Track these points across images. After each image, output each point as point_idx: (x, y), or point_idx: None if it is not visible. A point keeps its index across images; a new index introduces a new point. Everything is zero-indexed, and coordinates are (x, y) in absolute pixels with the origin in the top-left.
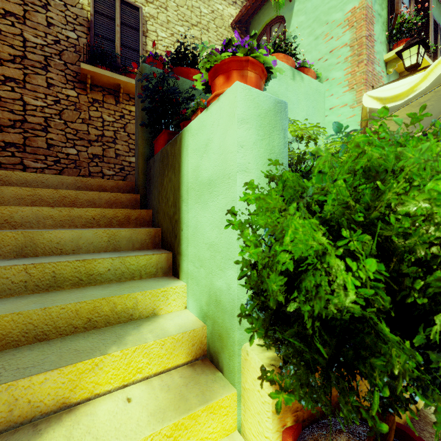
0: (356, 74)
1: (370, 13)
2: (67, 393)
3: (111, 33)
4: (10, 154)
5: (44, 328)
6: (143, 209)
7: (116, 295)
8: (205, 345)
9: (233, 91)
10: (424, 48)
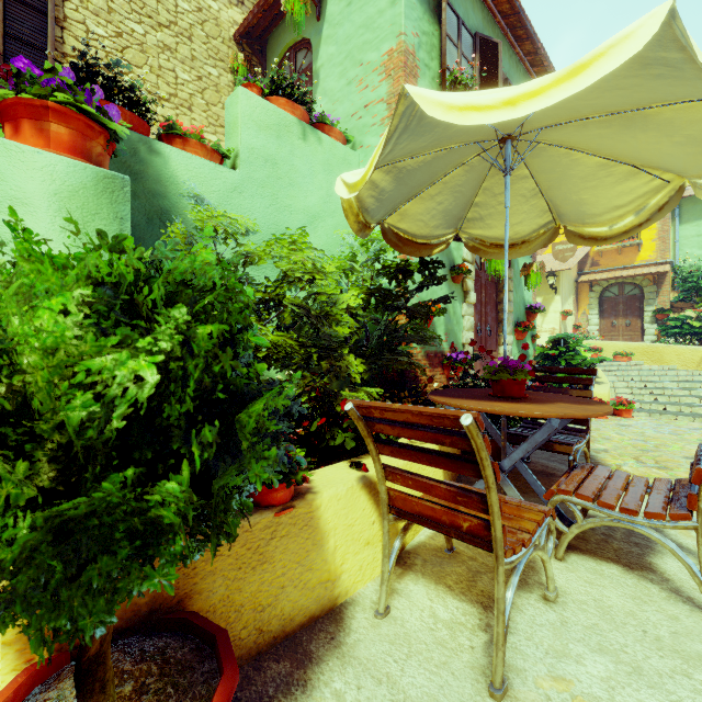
0: None
1: (411, 61)
2: None
3: None
4: None
5: None
6: None
7: None
8: None
9: None
10: None
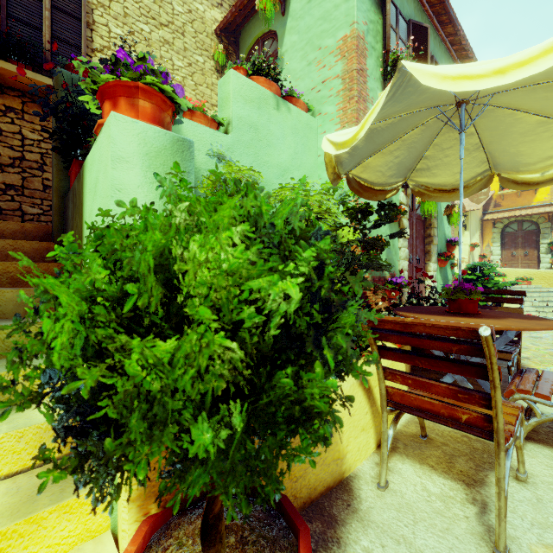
0: (348, 111)
1: (362, 44)
2: None
3: (36, 18)
4: None
5: None
6: (52, 263)
7: None
8: None
9: (108, 122)
10: None
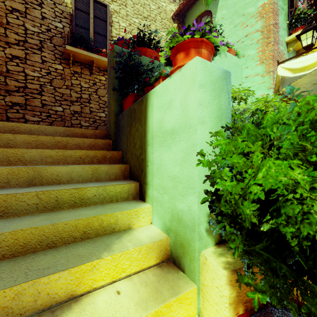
0: (266, 52)
1: (276, 7)
2: (74, 287)
3: (86, 23)
4: (16, 111)
5: (53, 238)
6: (115, 151)
7: (103, 214)
8: (169, 251)
9: (193, 63)
10: (316, 32)
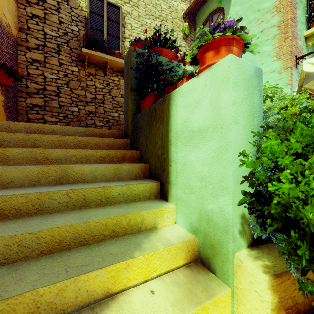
0: (283, 47)
1: (294, 1)
2: (110, 285)
3: (101, 26)
4: (36, 112)
5: (85, 236)
6: (134, 150)
7: (130, 213)
8: (196, 252)
9: (226, 61)
10: None
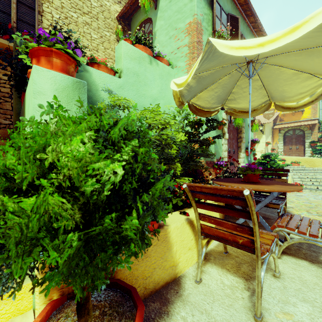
0: (191, 66)
1: (199, 27)
2: None
3: (7, 8)
4: None
5: None
6: None
7: None
8: None
9: (32, 71)
10: None
